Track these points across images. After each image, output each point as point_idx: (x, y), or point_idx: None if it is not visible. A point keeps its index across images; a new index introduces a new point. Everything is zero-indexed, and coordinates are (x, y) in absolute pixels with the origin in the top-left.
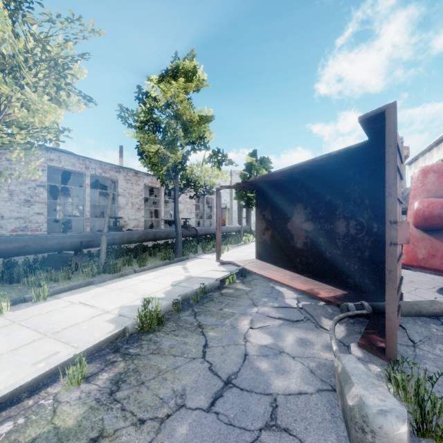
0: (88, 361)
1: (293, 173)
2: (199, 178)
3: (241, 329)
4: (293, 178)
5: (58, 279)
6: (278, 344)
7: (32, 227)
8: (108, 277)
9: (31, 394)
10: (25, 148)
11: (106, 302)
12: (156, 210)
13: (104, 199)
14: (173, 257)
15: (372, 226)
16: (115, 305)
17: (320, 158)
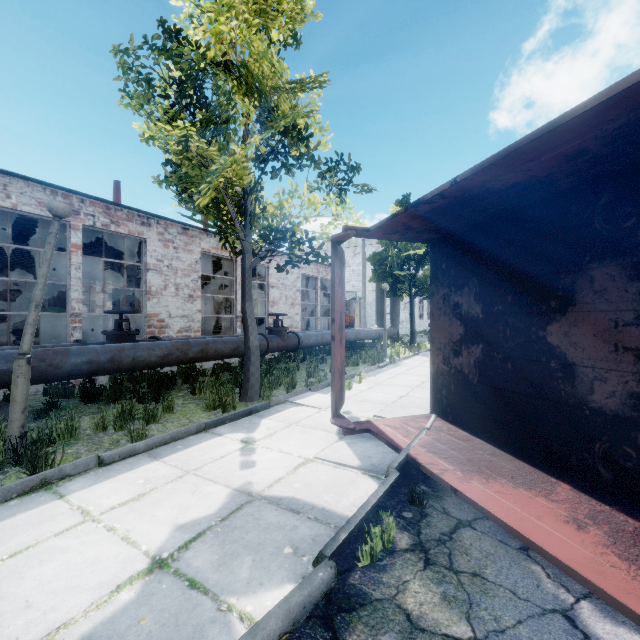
0: None
1: None
2: (294, 224)
3: None
4: (596, 167)
5: None
6: None
7: None
8: None
9: None
10: None
11: None
12: None
13: None
14: (234, 404)
15: None
16: None
17: None
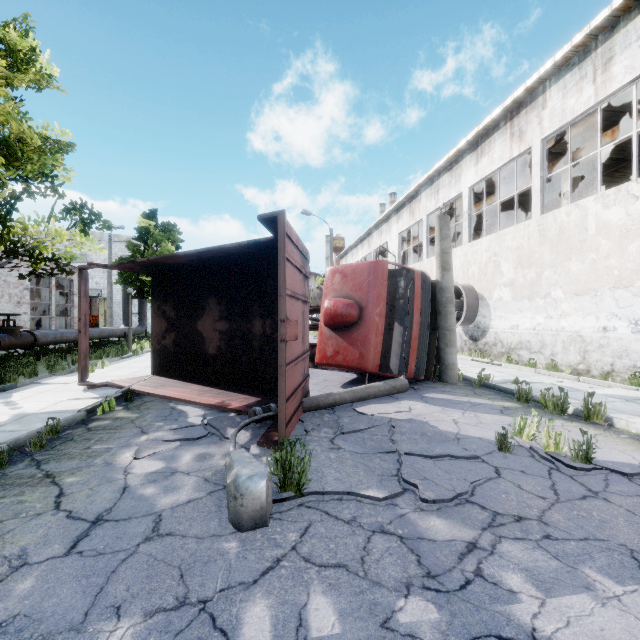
0: None
1: (203, 258)
2: (41, 245)
3: (121, 464)
4: (203, 264)
5: None
6: (172, 466)
7: None
8: None
9: None
10: None
11: None
12: None
13: None
14: None
15: None
16: None
17: (231, 247)
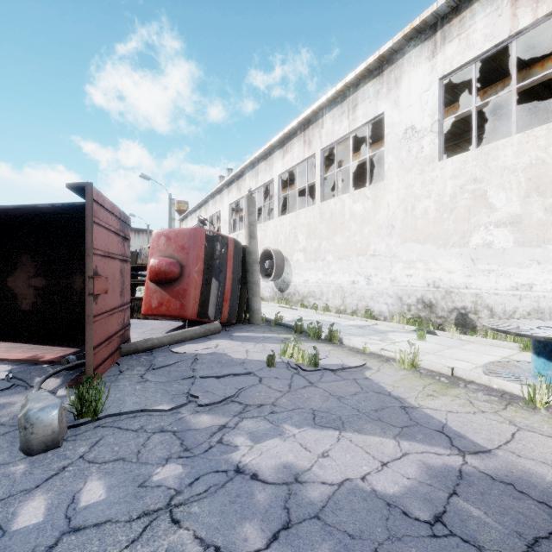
0: None
1: (12, 214)
2: None
3: None
4: (14, 219)
5: None
6: None
7: None
8: None
9: None
10: None
11: None
12: None
13: None
14: None
15: None
16: None
17: (44, 207)
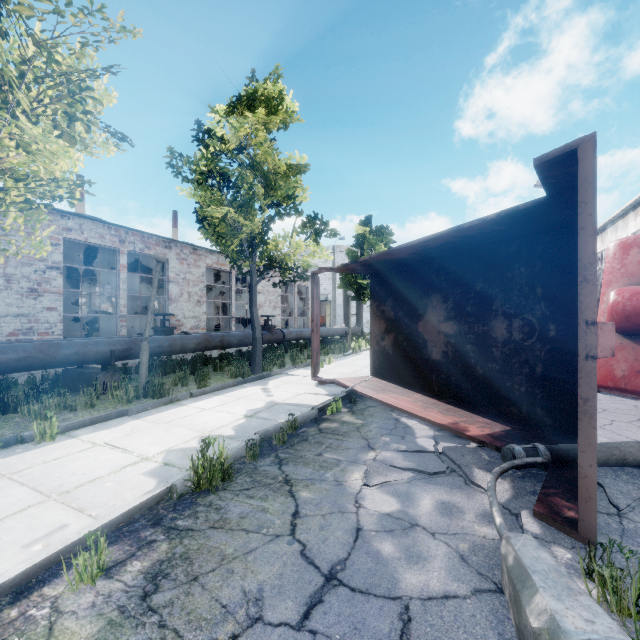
0: (111, 541)
1: (428, 248)
2: (286, 257)
3: (351, 487)
4: (426, 256)
5: (76, 407)
6: (408, 511)
7: (39, 329)
8: (150, 404)
9: (16, 598)
10: (21, 209)
11: (146, 442)
12: (225, 303)
13: (149, 288)
14: (248, 374)
15: (547, 328)
16: (159, 448)
17: (470, 226)
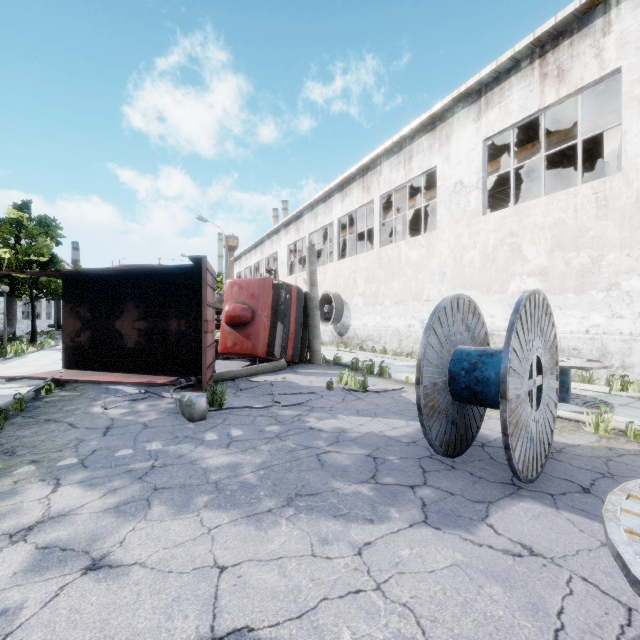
0: None
1: (128, 272)
2: None
3: (97, 412)
4: (125, 275)
5: None
6: (135, 410)
7: None
8: None
9: None
10: None
11: None
12: None
13: None
14: None
15: (197, 324)
16: None
17: (159, 268)
